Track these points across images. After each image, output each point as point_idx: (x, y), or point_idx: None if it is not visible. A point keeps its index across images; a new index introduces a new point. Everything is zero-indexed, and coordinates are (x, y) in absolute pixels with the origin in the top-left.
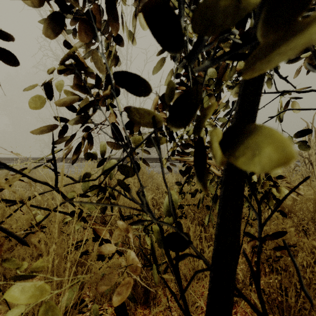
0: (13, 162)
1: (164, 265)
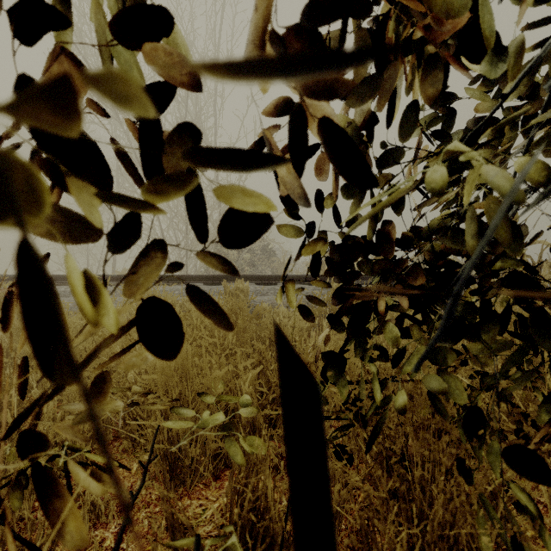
0: None
1: None
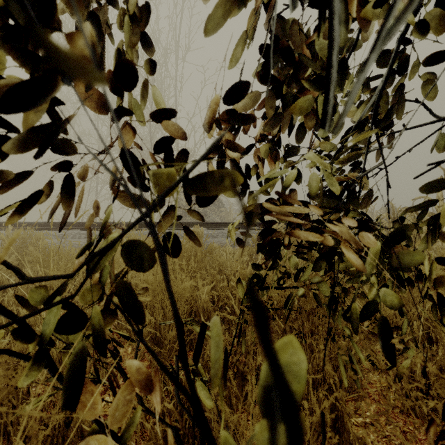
0: (5, 228)
1: (231, 426)
